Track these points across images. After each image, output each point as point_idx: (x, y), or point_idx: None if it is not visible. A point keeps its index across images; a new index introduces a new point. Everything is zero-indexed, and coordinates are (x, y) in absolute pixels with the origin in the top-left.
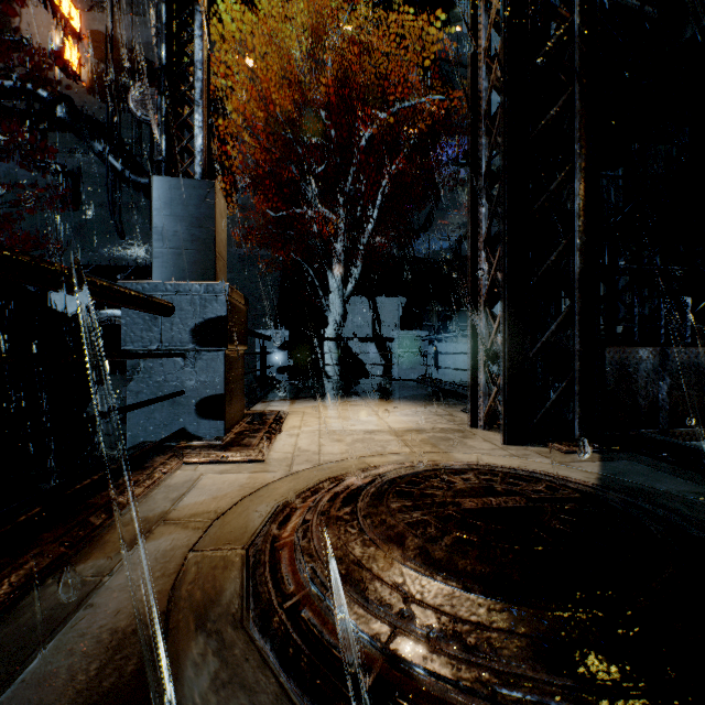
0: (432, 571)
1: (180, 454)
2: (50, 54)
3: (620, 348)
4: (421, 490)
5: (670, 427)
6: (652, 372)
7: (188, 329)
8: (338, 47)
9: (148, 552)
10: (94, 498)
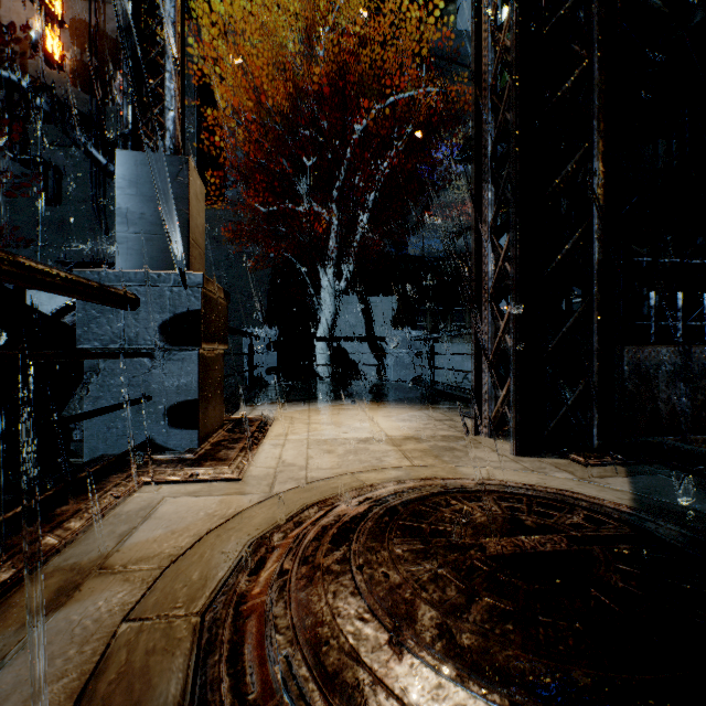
0: (461, 671)
1: (140, 472)
2: (29, 42)
3: (640, 347)
4: (431, 525)
5: (693, 434)
6: (674, 374)
7: (156, 325)
8: (331, 42)
9: (64, 624)
10: (14, 537)
